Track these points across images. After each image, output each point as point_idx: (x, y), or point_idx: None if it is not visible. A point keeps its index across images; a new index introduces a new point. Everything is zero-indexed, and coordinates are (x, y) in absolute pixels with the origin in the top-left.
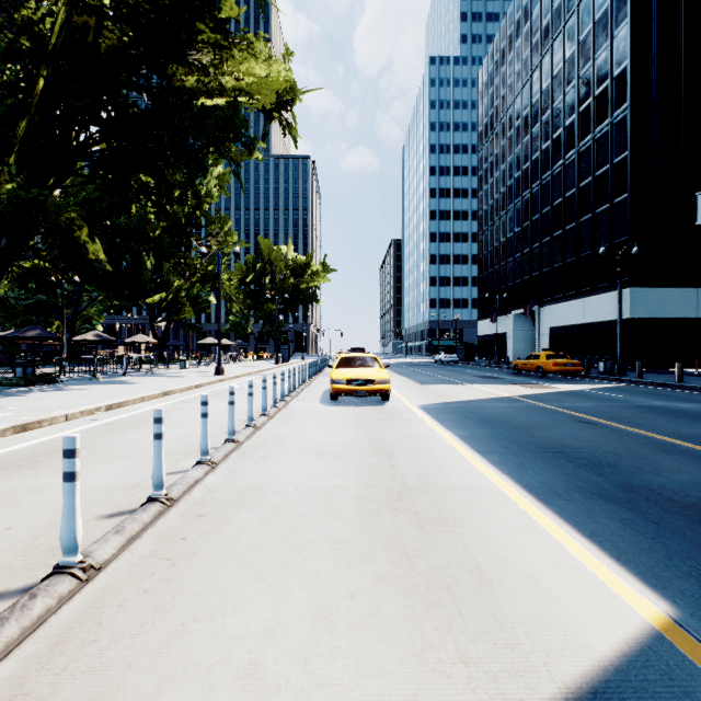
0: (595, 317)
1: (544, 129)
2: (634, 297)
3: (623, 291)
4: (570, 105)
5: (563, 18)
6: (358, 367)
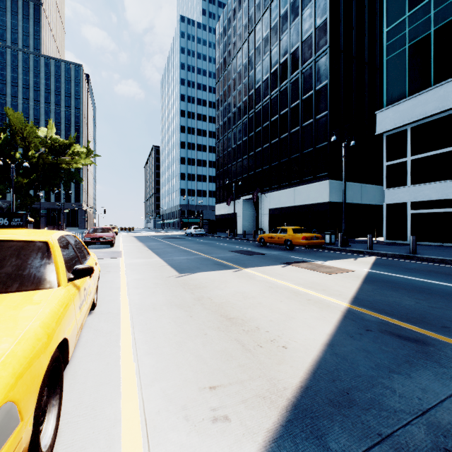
0: (303, 201)
1: (265, 66)
2: (331, 186)
3: (324, 182)
4: (284, 48)
5: None
6: None
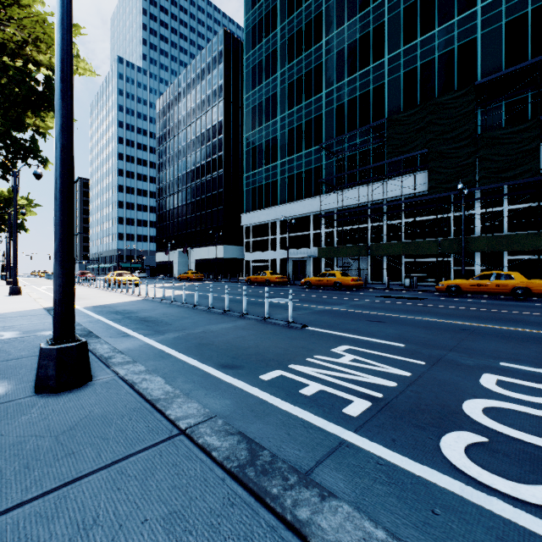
0: (212, 256)
1: (193, 160)
2: (225, 249)
3: (222, 246)
4: (203, 156)
5: (201, 112)
6: (126, 276)
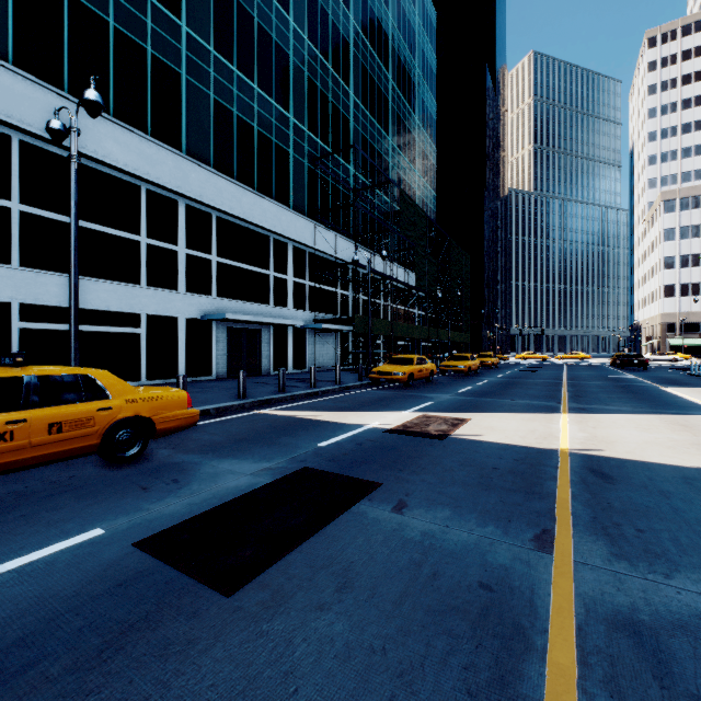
0: None
1: None
2: None
3: None
4: None
5: None
6: None
